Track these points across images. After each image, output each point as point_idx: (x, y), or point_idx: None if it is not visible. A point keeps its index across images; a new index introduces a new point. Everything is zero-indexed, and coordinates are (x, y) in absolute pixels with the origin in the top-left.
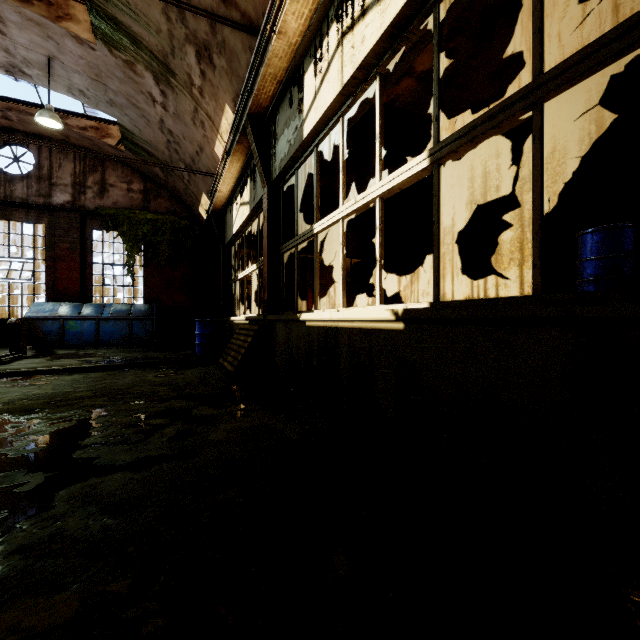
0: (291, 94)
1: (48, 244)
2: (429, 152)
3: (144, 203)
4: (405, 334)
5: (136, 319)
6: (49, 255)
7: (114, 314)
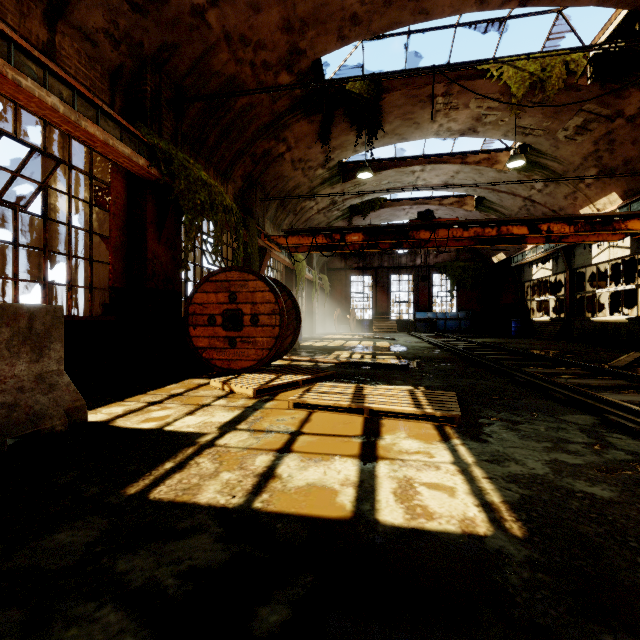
0: (584, 246)
1: (414, 284)
2: (635, 285)
3: (456, 257)
4: (628, 323)
5: (462, 319)
6: (414, 289)
7: (451, 317)
